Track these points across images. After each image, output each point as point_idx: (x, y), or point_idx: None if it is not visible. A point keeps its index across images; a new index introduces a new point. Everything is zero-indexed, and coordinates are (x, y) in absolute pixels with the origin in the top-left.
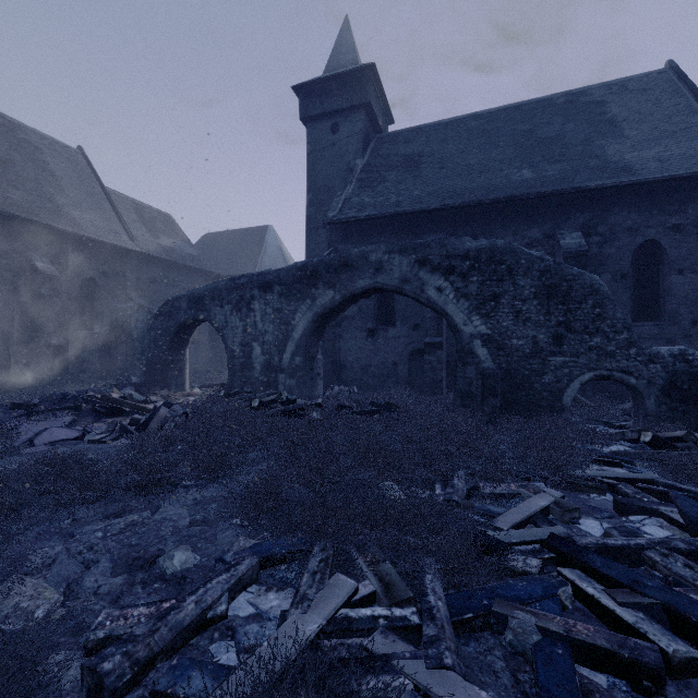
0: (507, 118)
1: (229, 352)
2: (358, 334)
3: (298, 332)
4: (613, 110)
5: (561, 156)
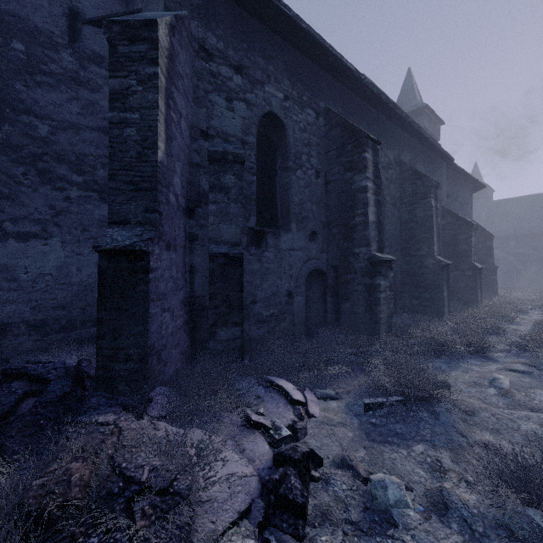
0: (542, 199)
1: None
2: None
3: None
4: None
5: None
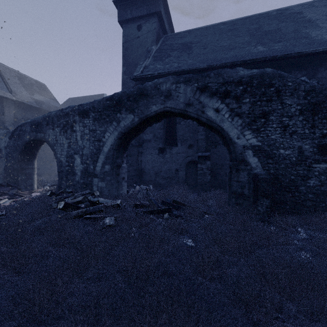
0: (243, 23)
1: (58, 162)
2: (153, 151)
3: (107, 146)
4: (308, 15)
5: (281, 38)
